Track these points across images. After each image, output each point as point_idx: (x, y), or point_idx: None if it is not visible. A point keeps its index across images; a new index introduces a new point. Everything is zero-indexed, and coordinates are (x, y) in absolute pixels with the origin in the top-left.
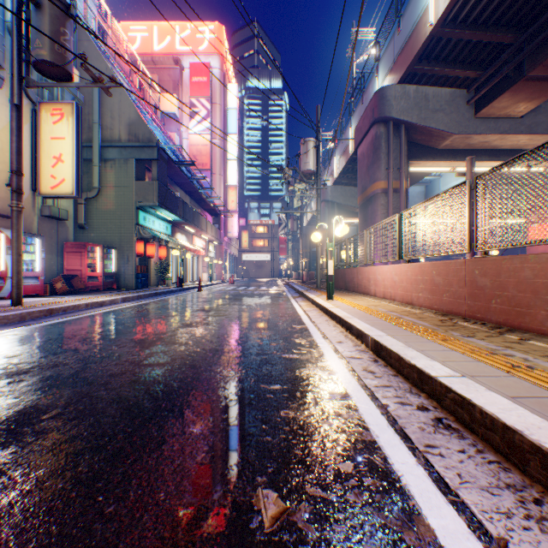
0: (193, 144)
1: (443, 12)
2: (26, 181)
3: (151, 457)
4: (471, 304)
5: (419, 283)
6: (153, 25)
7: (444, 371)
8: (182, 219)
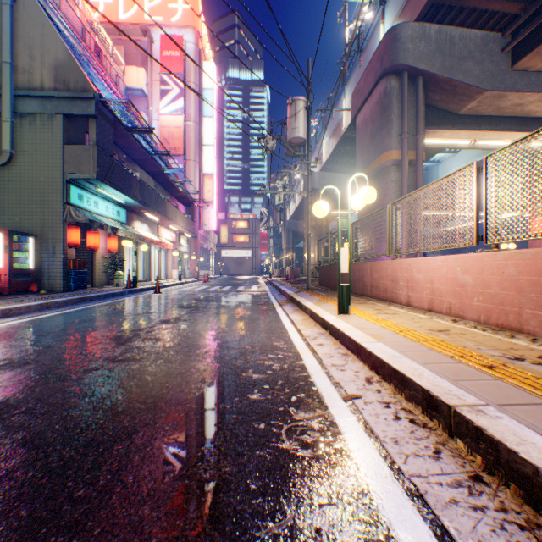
0: (165, 125)
1: None
2: None
3: None
4: None
5: None
6: None
7: None
8: (139, 202)
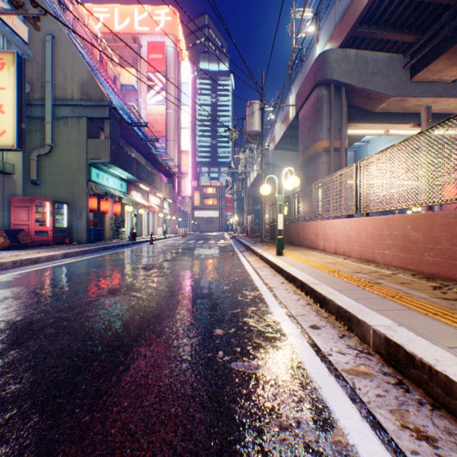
0: (150, 113)
1: None
2: None
3: None
4: None
5: (385, 239)
6: (114, 7)
7: None
8: (136, 177)
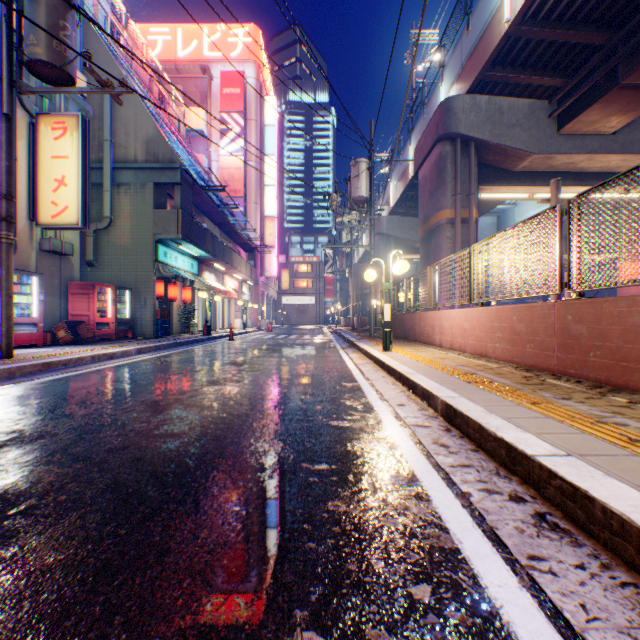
0: (225, 167)
1: (521, 6)
2: (22, 209)
3: (147, 577)
4: (562, 357)
5: (495, 331)
6: (177, 27)
7: (543, 447)
8: (211, 255)
